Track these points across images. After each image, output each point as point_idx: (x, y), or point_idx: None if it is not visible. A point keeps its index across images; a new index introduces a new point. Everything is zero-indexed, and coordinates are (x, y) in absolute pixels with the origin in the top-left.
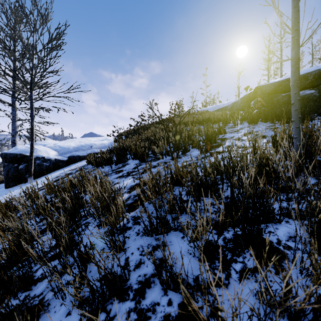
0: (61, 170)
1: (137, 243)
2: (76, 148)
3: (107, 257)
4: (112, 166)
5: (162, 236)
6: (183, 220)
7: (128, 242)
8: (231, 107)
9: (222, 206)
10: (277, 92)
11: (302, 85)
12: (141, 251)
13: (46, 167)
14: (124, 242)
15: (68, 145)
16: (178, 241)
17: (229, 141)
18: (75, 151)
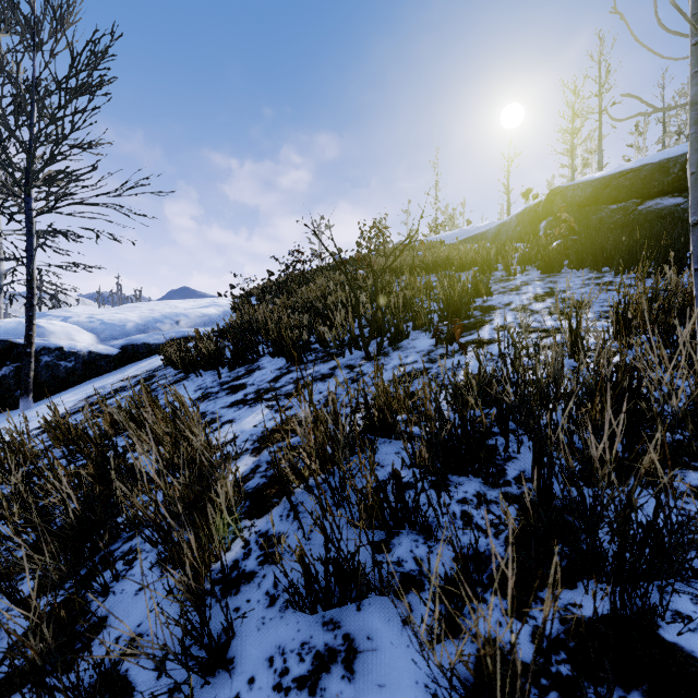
0: (102, 378)
1: (269, 637)
2: (141, 325)
3: (171, 693)
4: (222, 372)
5: (343, 615)
6: (405, 555)
7: (242, 630)
8: (495, 234)
9: (512, 509)
10: (598, 201)
11: (655, 185)
12: (280, 670)
13: (67, 371)
14: (229, 634)
15: (122, 319)
16: (392, 634)
17: (501, 313)
18: (140, 332)
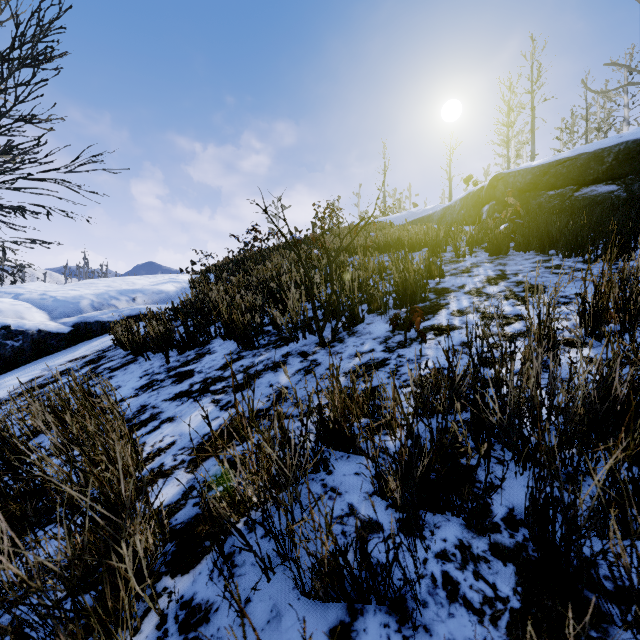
0: (51, 358)
1: None
2: (96, 302)
3: None
4: (171, 355)
5: None
6: None
7: None
8: (440, 217)
9: (508, 573)
10: (538, 187)
11: (590, 173)
12: None
13: (14, 350)
14: None
15: (76, 296)
16: None
17: (456, 296)
18: (95, 309)
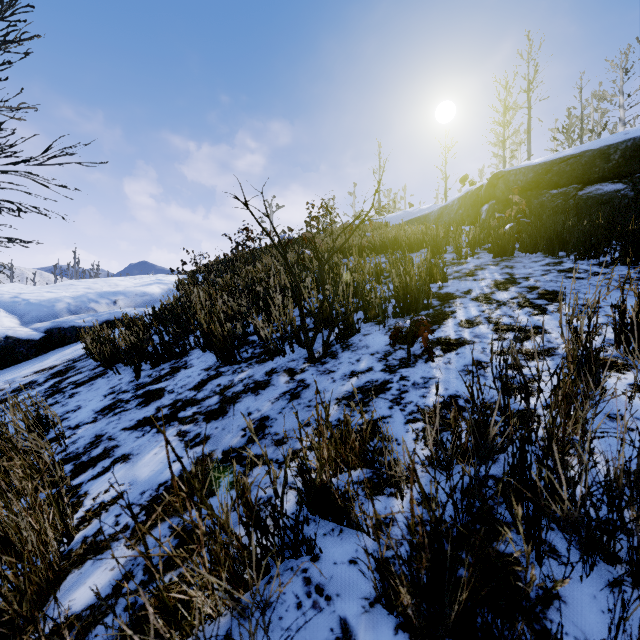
0: (19, 367)
1: None
2: (73, 305)
3: None
4: (144, 368)
5: None
6: None
7: None
8: (437, 217)
9: None
10: (540, 185)
11: (596, 171)
12: None
13: None
14: None
15: (51, 299)
16: None
17: (463, 303)
18: (71, 313)
